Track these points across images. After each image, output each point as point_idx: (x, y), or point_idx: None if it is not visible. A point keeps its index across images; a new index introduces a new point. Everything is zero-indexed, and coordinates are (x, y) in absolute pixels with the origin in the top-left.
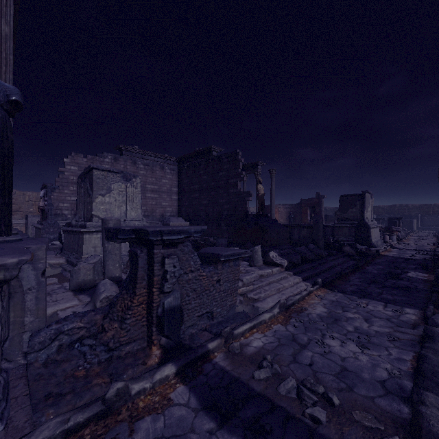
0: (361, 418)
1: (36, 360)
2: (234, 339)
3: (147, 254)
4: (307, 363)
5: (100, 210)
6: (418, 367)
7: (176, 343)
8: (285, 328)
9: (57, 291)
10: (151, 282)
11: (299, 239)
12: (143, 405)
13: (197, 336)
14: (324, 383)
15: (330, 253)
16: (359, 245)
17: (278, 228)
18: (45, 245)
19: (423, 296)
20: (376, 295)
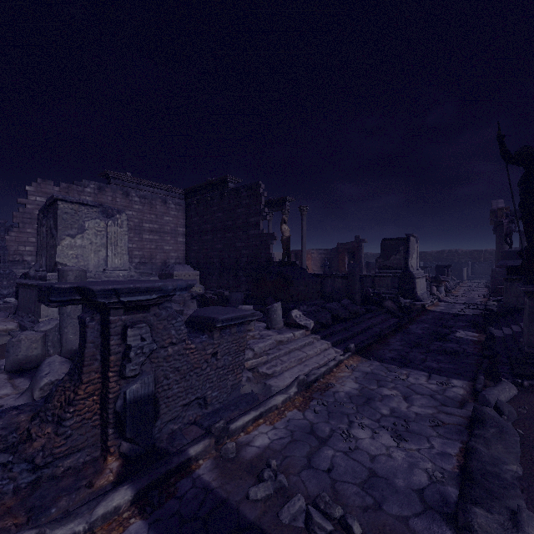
0: None
1: None
2: (230, 437)
3: (101, 323)
4: (325, 468)
5: (68, 257)
6: (466, 466)
7: (146, 449)
8: (303, 414)
9: None
10: (107, 363)
11: (333, 292)
12: None
13: (180, 434)
14: (345, 498)
15: (368, 309)
16: (402, 298)
17: (307, 279)
18: None
19: (473, 362)
20: (419, 363)
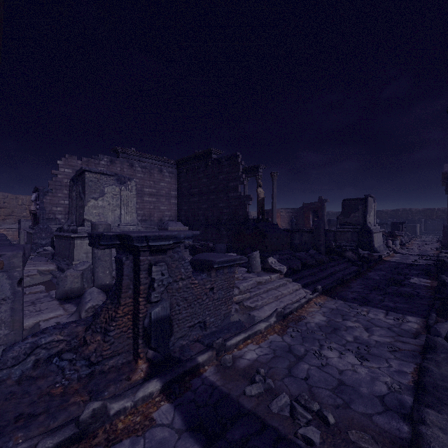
0: (357, 438)
1: (8, 377)
2: (226, 351)
3: (133, 261)
4: (303, 377)
5: (93, 215)
6: (419, 380)
7: (165, 356)
8: (282, 338)
9: (42, 299)
10: (138, 291)
11: (300, 244)
12: (122, 427)
13: (188, 348)
14: (320, 399)
15: (331, 258)
16: (361, 250)
17: (279, 233)
18: (22, 251)
19: (426, 303)
20: (378, 303)
